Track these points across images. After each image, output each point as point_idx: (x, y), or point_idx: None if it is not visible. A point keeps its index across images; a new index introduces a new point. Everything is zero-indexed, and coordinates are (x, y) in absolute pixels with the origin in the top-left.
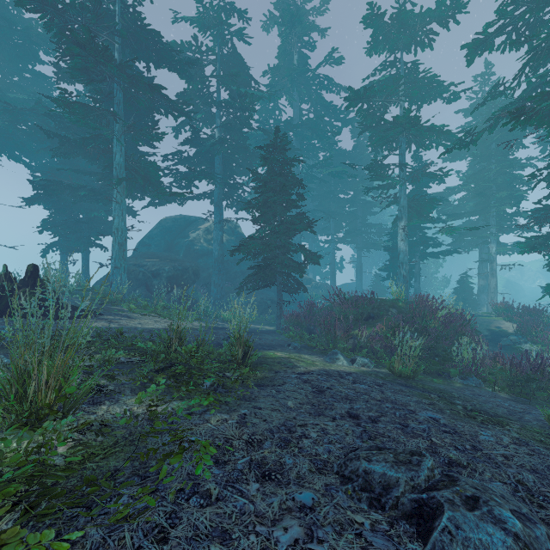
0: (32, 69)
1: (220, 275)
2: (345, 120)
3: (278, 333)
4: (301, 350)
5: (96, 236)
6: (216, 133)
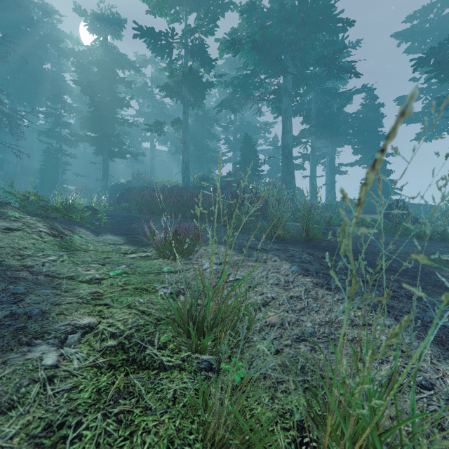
0: None
1: None
2: None
3: None
4: None
5: None
6: None
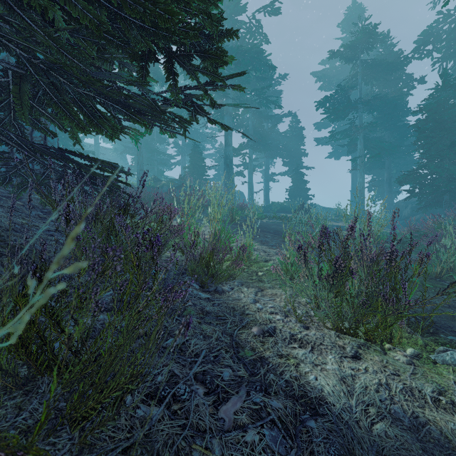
0: None
1: None
2: None
3: None
4: None
5: None
6: None
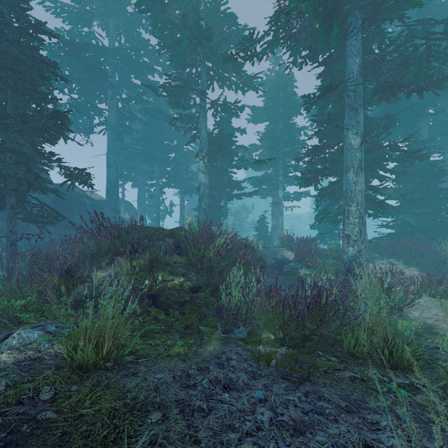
0: None
1: None
2: (165, 66)
3: None
4: None
5: None
6: None
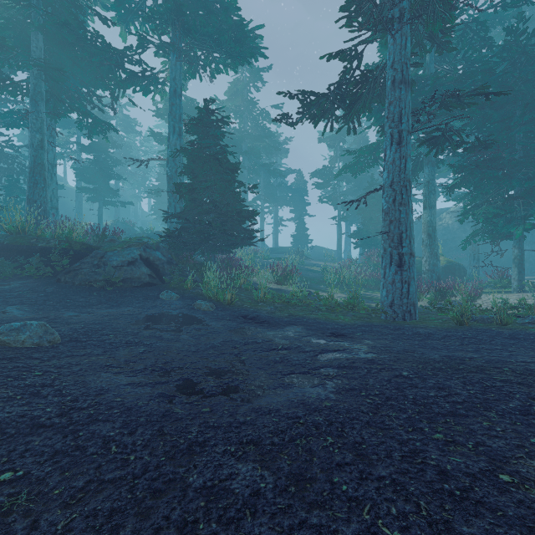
0: None
1: None
2: None
3: None
4: None
5: None
6: None
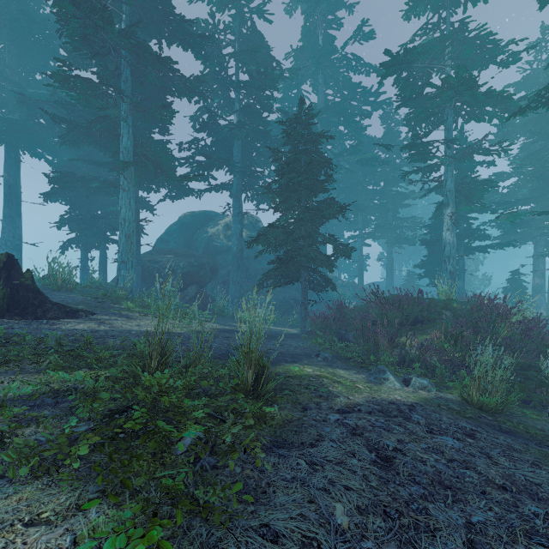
0: (54, 66)
1: (239, 272)
2: (375, 103)
3: (303, 338)
4: (332, 362)
5: (112, 232)
6: (235, 119)
